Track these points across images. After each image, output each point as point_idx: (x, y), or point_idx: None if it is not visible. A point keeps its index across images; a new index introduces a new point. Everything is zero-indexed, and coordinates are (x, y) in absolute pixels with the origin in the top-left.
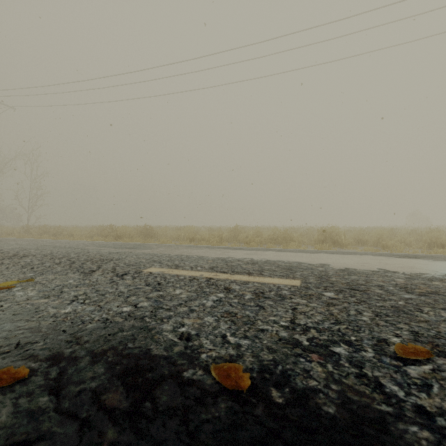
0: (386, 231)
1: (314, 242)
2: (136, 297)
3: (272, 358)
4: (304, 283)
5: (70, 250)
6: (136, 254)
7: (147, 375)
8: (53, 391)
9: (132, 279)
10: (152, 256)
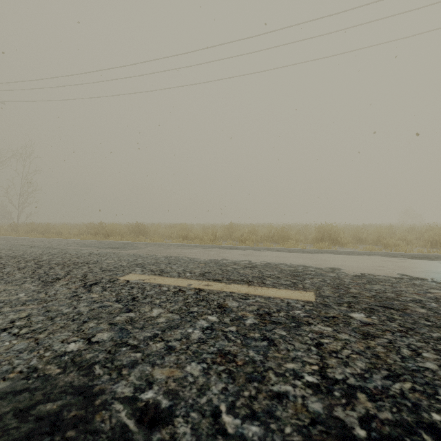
0: (386, 229)
1: (312, 241)
2: (96, 322)
3: None
4: (320, 298)
5: (46, 251)
6: (119, 255)
7: None
8: None
9: (102, 291)
10: (137, 257)
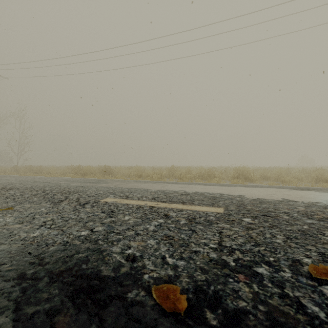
0: (284, 170)
1: (231, 178)
2: (93, 222)
3: (205, 278)
4: (227, 211)
5: (46, 184)
6: (96, 187)
7: (95, 297)
8: (9, 314)
9: (91, 207)
10: (109, 188)
